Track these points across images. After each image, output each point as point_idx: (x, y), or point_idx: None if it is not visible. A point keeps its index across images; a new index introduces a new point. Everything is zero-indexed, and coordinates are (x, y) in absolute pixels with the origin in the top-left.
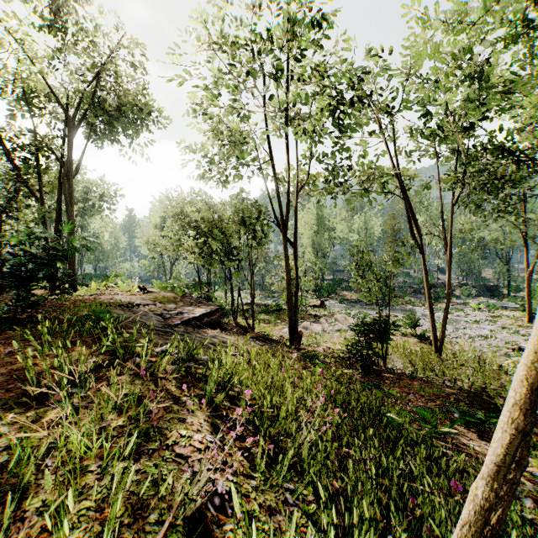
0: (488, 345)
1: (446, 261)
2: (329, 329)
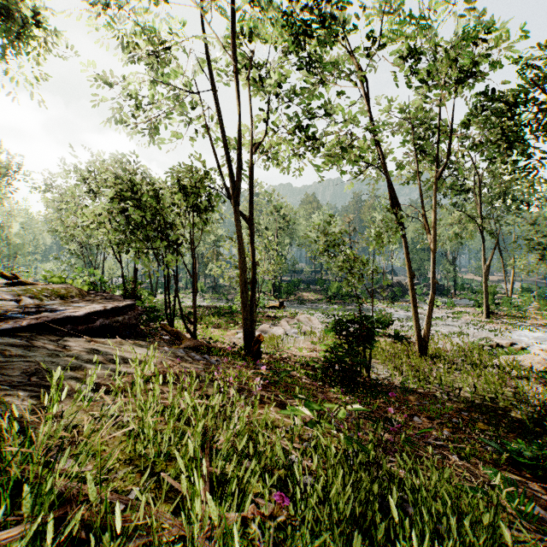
0: (470, 343)
1: (431, 245)
2: (292, 332)
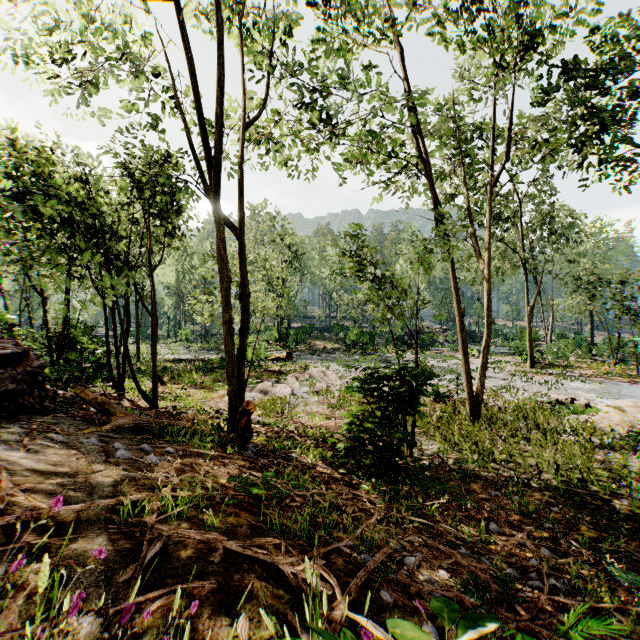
0: (527, 400)
1: (484, 273)
2: (302, 392)
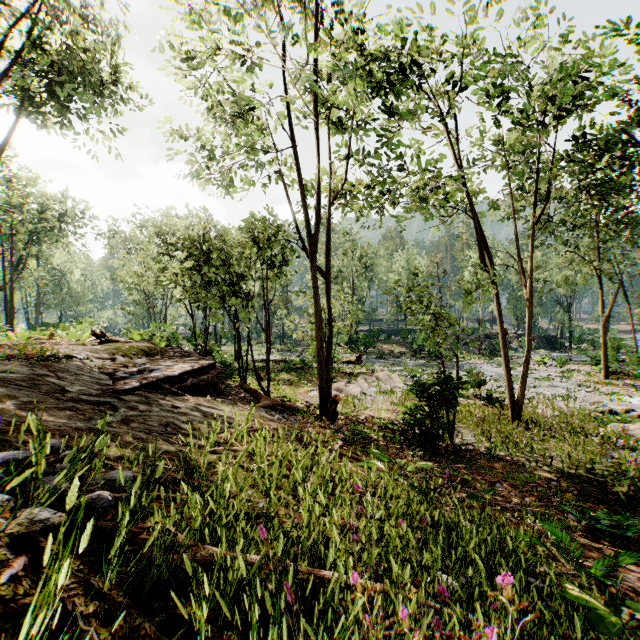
0: (574, 408)
1: (526, 298)
2: (370, 391)
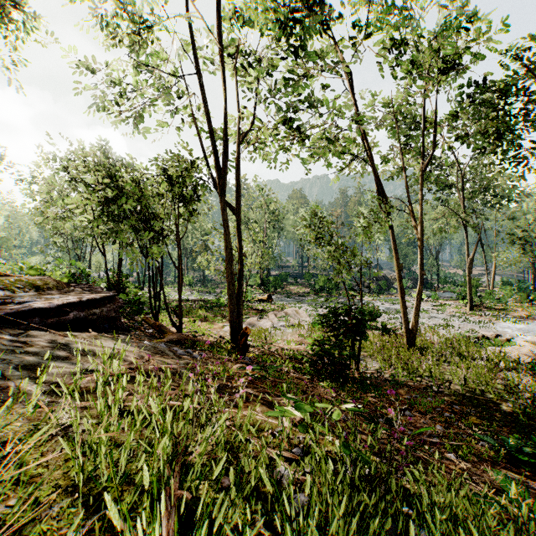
0: (456, 335)
1: (418, 237)
2: (280, 325)
